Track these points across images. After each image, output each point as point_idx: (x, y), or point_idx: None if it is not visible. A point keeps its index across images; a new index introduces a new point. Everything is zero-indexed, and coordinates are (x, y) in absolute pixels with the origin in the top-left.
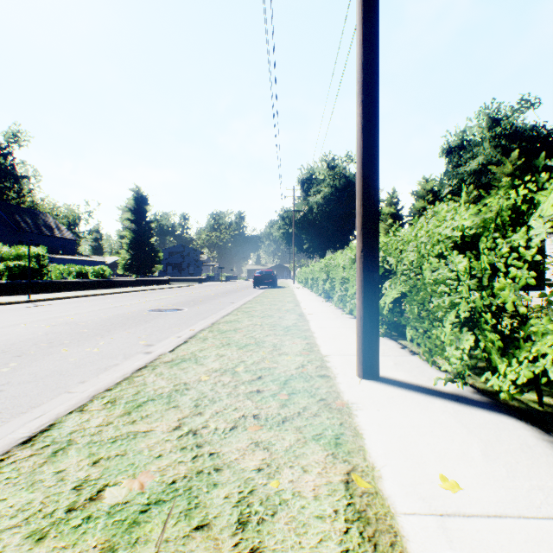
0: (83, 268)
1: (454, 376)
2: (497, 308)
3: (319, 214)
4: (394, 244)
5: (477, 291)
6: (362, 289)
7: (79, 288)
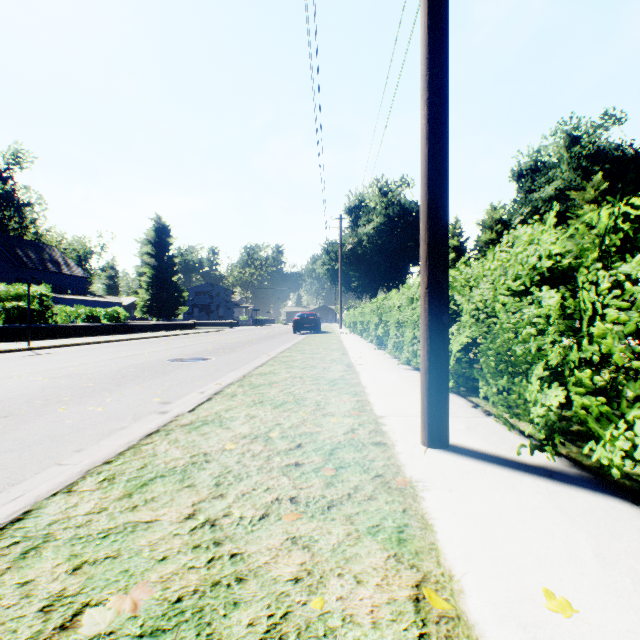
0: (94, 310)
1: (545, 445)
2: (601, 359)
3: (369, 248)
4: (464, 280)
5: (572, 338)
6: (427, 334)
7: (90, 333)
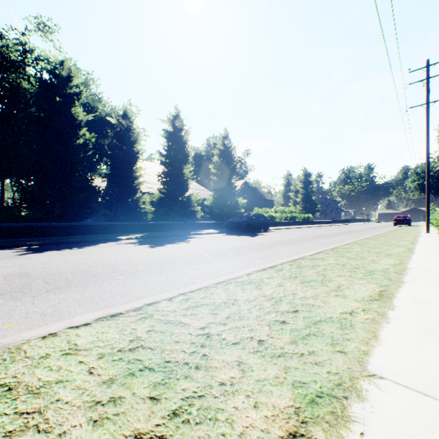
0: (304, 216)
1: None
2: None
3: None
4: None
5: None
6: (426, 221)
7: (305, 224)
